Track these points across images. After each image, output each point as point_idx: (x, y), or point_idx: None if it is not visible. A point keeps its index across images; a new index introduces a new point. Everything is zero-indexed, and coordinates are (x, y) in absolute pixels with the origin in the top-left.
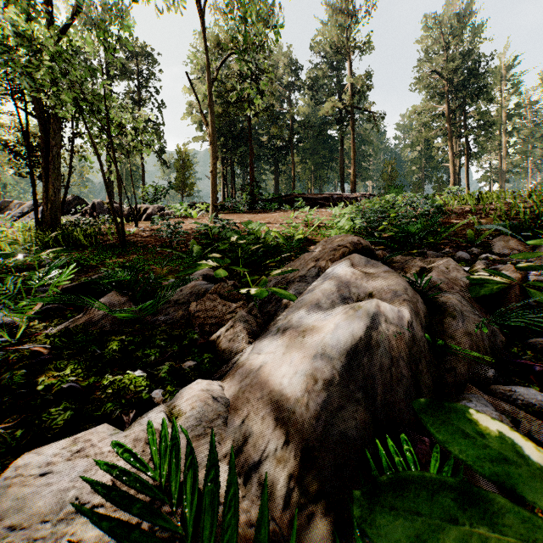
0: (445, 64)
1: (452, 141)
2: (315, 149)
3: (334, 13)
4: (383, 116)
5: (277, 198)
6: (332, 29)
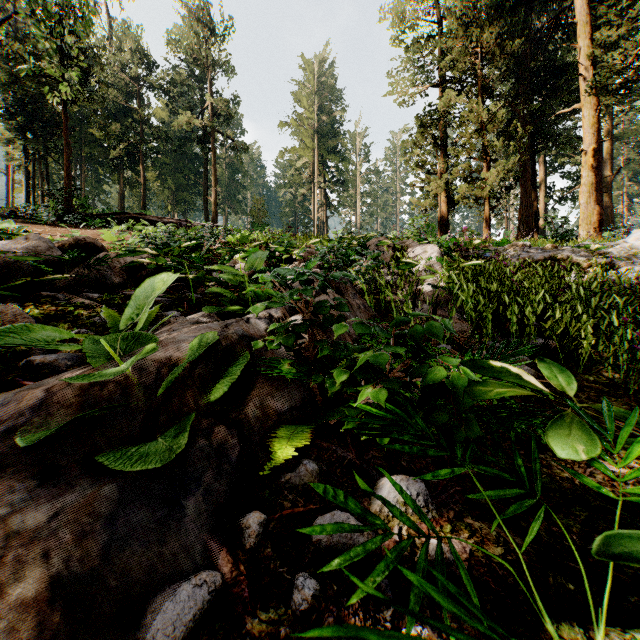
0: (307, 115)
1: (314, 190)
2: (177, 166)
3: (193, 16)
4: (246, 149)
5: (108, 215)
6: (188, 33)
